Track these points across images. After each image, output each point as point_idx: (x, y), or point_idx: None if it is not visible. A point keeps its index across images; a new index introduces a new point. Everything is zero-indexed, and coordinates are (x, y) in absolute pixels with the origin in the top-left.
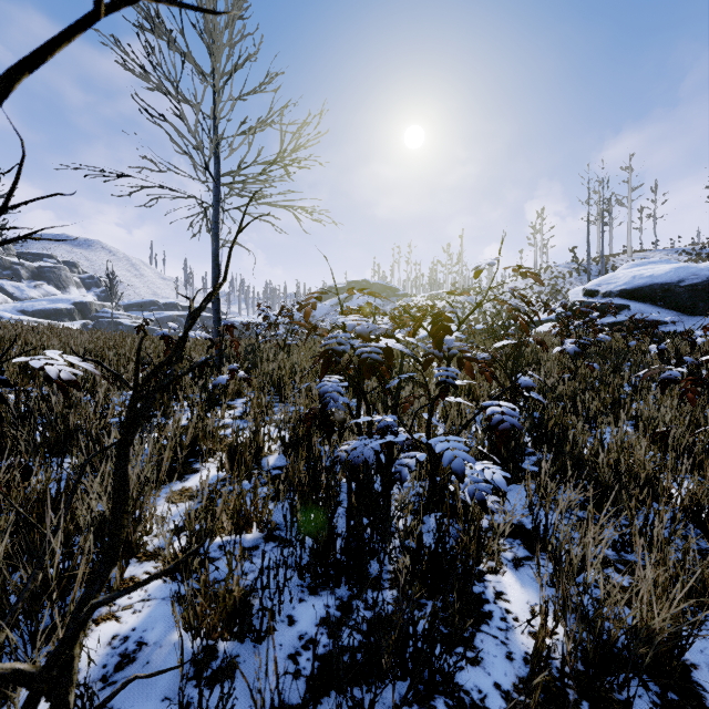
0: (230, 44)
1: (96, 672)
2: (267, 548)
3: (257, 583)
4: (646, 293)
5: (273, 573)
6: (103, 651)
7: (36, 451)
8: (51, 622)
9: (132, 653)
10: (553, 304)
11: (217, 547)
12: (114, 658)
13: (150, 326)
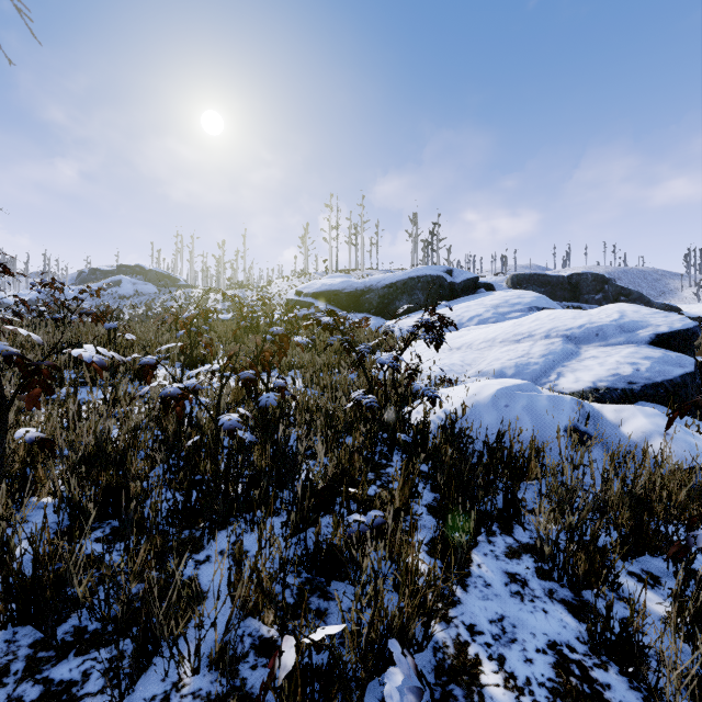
0: None
1: None
2: None
3: None
4: (326, 295)
5: None
6: None
7: None
8: None
9: None
10: None
11: None
12: None
13: None
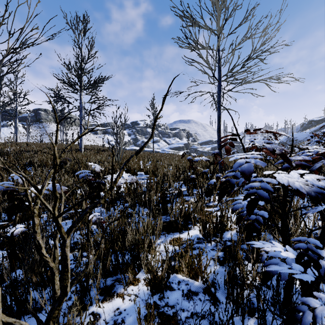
0: (225, 8)
1: (104, 324)
2: (202, 298)
3: (186, 321)
4: None
5: (198, 320)
6: (111, 314)
7: (134, 206)
8: (104, 286)
9: (118, 323)
10: None
11: (177, 281)
12: (112, 321)
13: (208, 151)
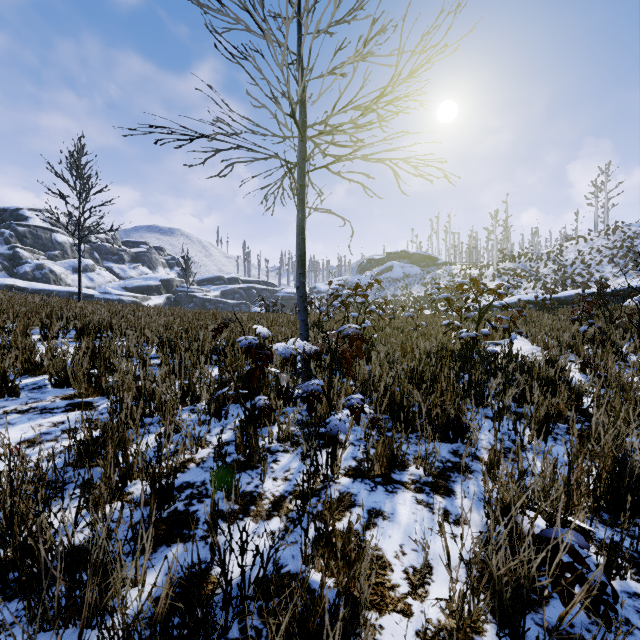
0: None
1: None
2: None
3: None
4: None
5: None
6: None
7: None
8: None
9: None
10: (633, 268)
11: None
12: None
13: (217, 298)
